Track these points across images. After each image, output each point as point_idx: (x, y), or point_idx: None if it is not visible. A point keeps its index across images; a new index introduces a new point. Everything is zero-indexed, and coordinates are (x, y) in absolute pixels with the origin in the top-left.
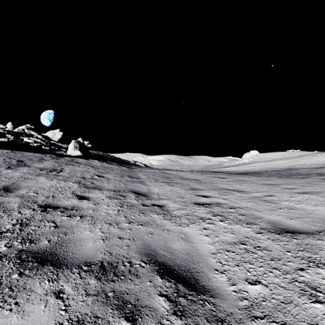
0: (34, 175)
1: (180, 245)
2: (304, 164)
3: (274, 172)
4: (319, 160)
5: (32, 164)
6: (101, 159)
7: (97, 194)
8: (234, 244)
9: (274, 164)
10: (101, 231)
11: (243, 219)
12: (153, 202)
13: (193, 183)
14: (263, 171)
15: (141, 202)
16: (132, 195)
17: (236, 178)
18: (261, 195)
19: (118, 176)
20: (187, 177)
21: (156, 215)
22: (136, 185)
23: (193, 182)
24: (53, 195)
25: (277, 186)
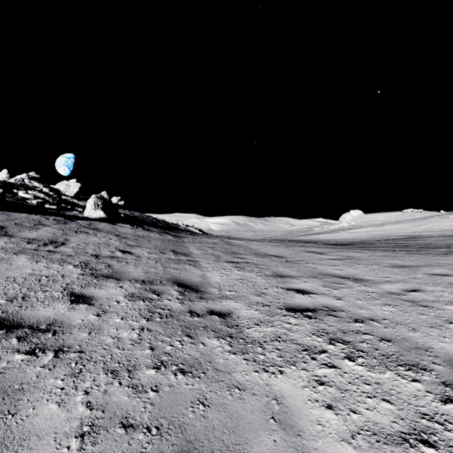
0: (12, 252)
1: (273, 447)
2: (432, 230)
3: (392, 243)
4: (452, 224)
5: (19, 232)
6: (135, 222)
7: (111, 289)
8: (404, 443)
9: (388, 229)
10: (86, 400)
11: (392, 352)
12: (211, 305)
13: (275, 263)
14: (373, 240)
15: (189, 306)
16: (174, 290)
17: (342, 254)
18: (399, 289)
19: (155, 252)
20: (264, 252)
21: (215, 339)
22: (183, 268)
23: (275, 260)
24: (24, 295)
25: (415, 269)
